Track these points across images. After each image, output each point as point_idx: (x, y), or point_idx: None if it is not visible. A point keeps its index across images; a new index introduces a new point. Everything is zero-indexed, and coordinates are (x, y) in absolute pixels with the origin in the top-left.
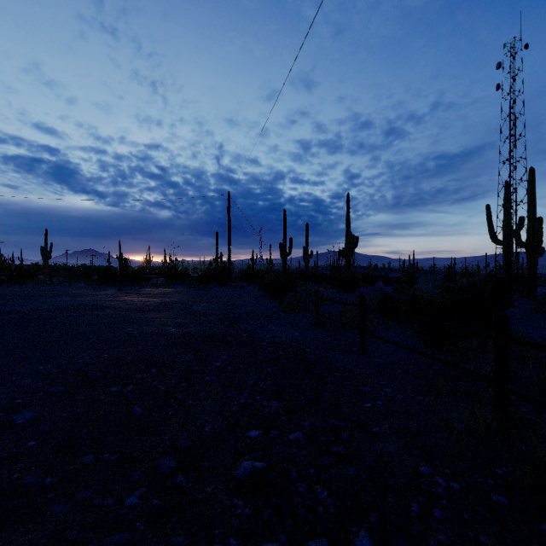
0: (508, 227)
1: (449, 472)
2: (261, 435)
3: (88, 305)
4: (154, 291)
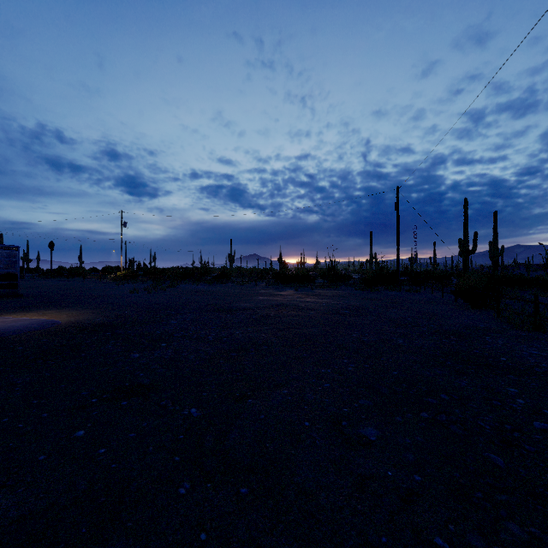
0: None
1: None
2: None
3: (290, 305)
4: (327, 293)
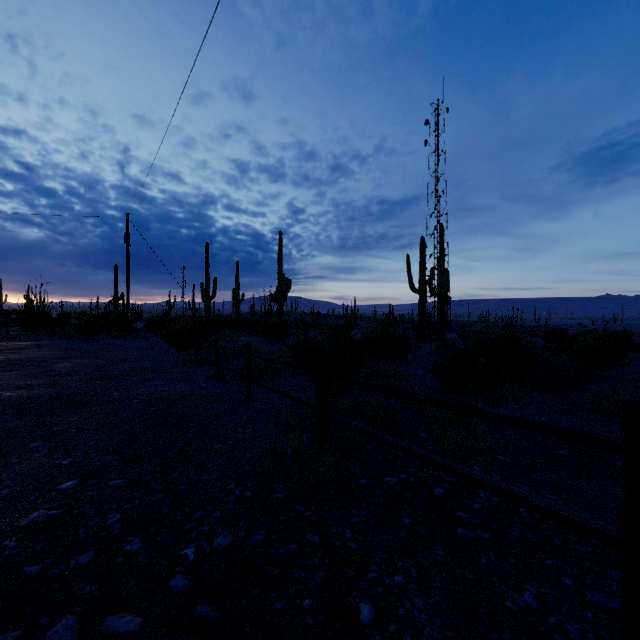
0: (422, 277)
1: (251, 485)
2: (75, 487)
3: None
4: None
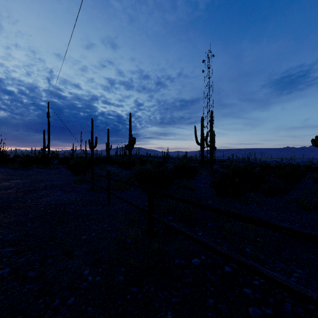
0: (202, 137)
1: (101, 270)
2: None
3: None
4: None
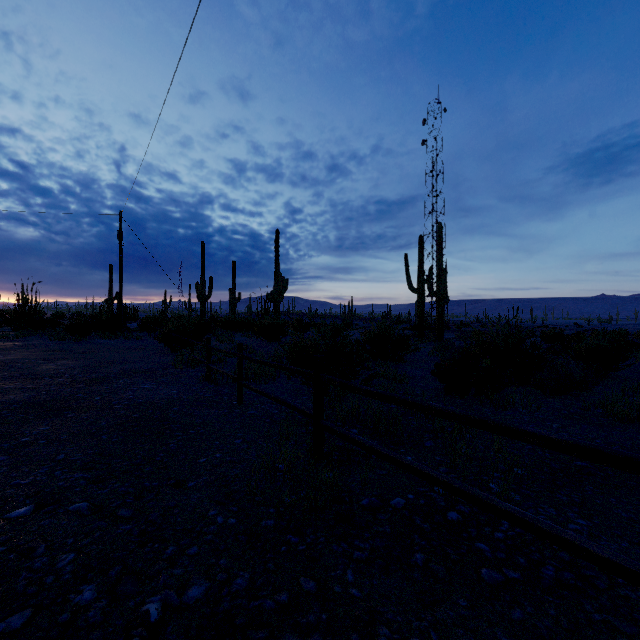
0: (421, 276)
1: (236, 509)
2: (28, 515)
3: None
4: None
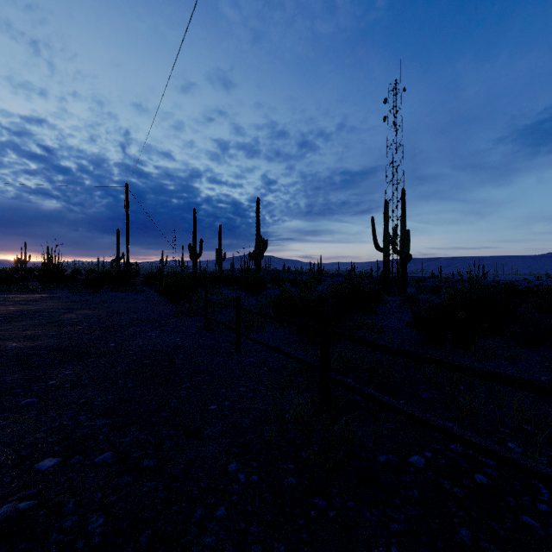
0: (386, 237)
1: (256, 464)
2: (57, 464)
3: None
4: (18, 297)
